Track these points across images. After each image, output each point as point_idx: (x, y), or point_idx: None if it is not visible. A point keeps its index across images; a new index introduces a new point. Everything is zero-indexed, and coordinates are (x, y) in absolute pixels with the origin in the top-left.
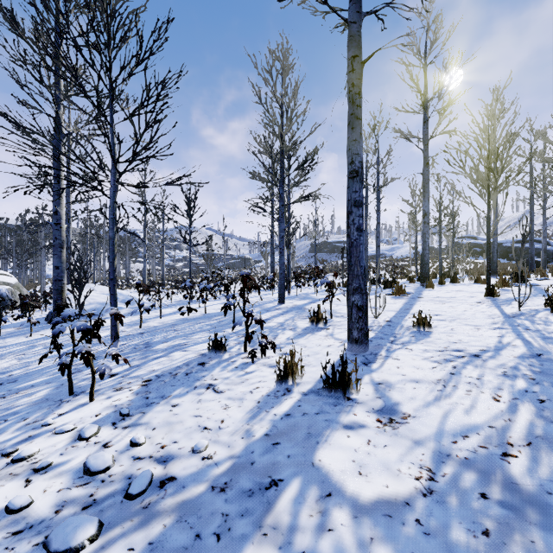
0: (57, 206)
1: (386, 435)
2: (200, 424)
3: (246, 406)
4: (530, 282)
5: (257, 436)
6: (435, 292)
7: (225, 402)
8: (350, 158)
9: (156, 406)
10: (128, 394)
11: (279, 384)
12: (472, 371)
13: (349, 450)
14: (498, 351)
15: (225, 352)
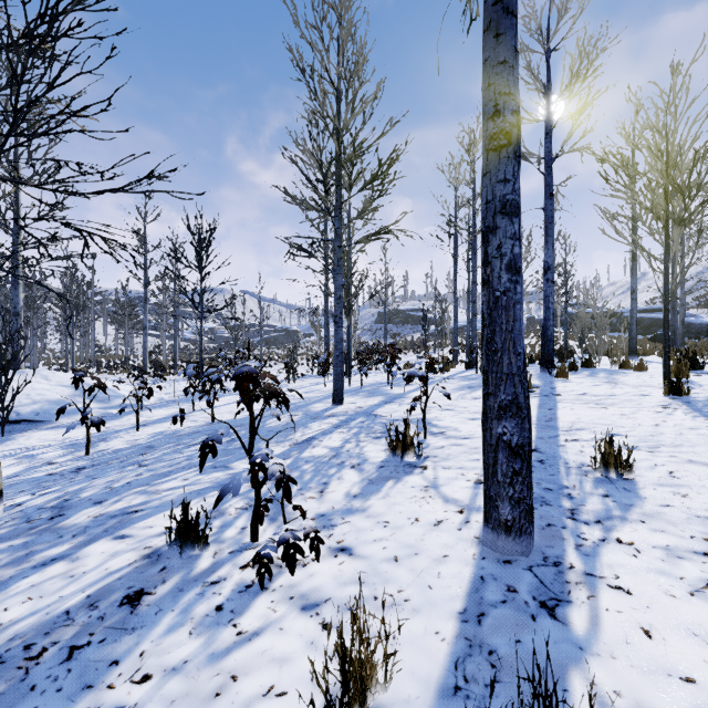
0: None
1: None
2: None
3: None
4: (707, 368)
5: None
6: (574, 385)
7: None
8: (491, 104)
9: None
10: None
11: None
12: None
13: None
14: None
15: (206, 548)
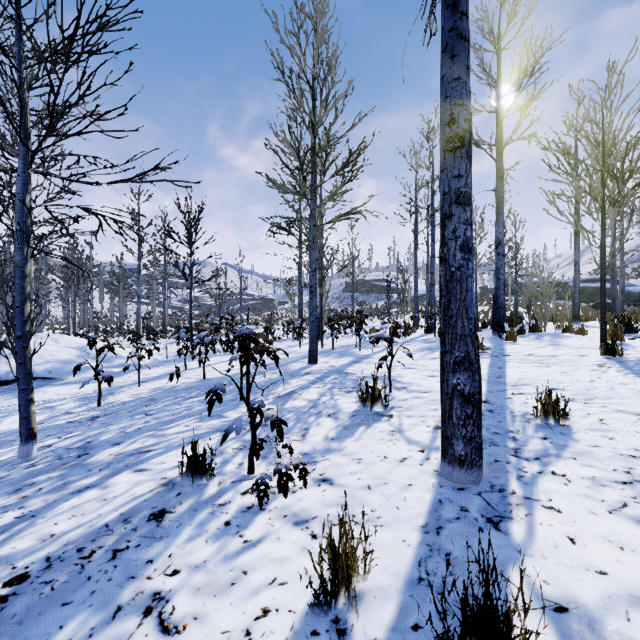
0: None
1: None
2: None
3: None
4: None
5: None
6: (522, 347)
7: None
8: (447, 113)
9: None
10: None
11: (316, 606)
12: None
13: None
14: None
15: (212, 478)
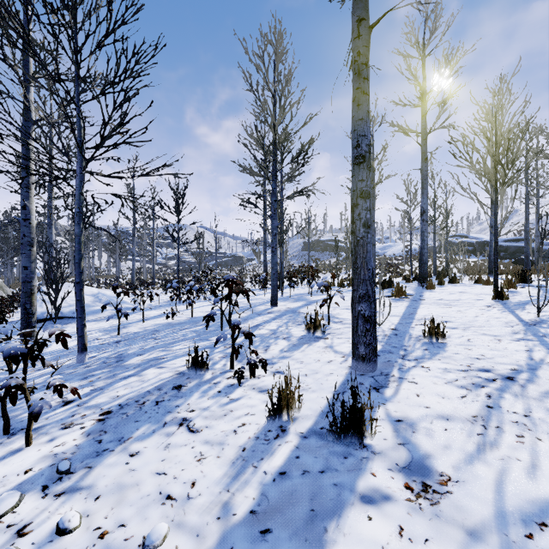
0: (25, 200)
1: (424, 518)
2: (161, 489)
3: (227, 456)
4: (535, 282)
5: (240, 515)
6: (436, 294)
7: (201, 448)
8: (355, 141)
9: (109, 456)
10: (77, 435)
11: (271, 421)
12: (513, 402)
13: (374, 548)
14: (533, 371)
15: (208, 371)
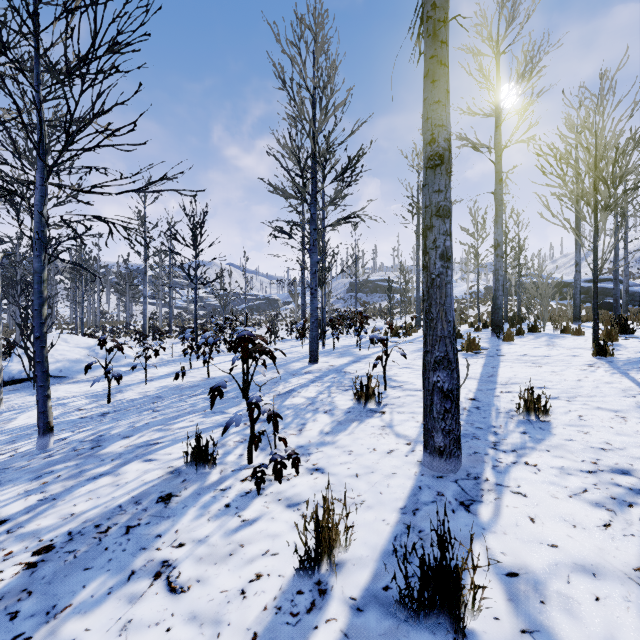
0: None
1: None
2: None
3: None
4: (637, 332)
5: None
6: (517, 347)
7: (181, 633)
8: (429, 133)
9: None
10: None
11: (302, 571)
12: None
13: None
14: None
15: (215, 467)
